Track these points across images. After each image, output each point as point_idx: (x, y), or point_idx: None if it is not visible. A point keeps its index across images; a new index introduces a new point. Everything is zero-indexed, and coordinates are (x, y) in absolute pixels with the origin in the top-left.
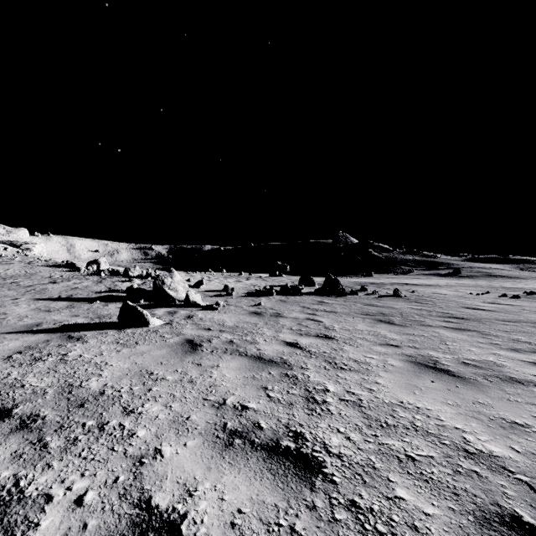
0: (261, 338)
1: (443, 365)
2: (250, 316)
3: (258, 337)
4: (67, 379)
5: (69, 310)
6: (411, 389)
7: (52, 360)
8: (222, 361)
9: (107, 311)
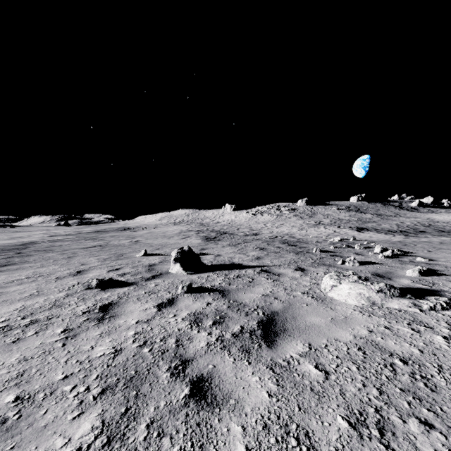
0: None
1: None
2: None
3: None
4: None
5: None
6: None
7: None
8: None
9: None
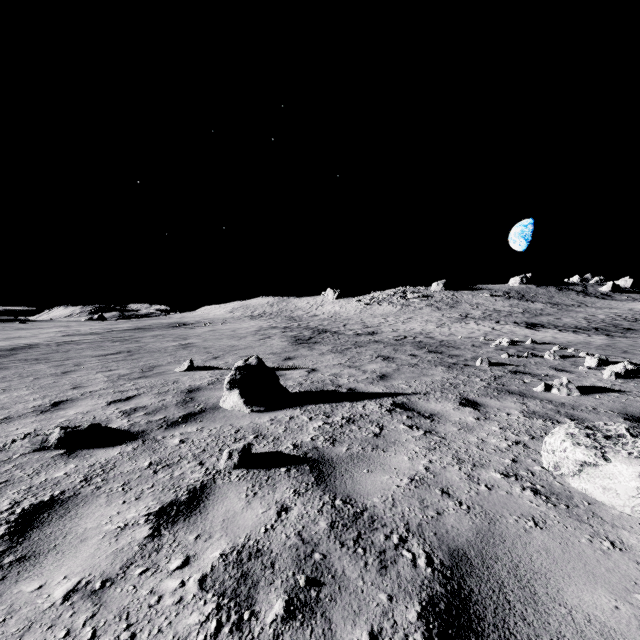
0: None
1: None
2: None
3: None
4: None
5: None
6: None
7: None
8: None
9: None
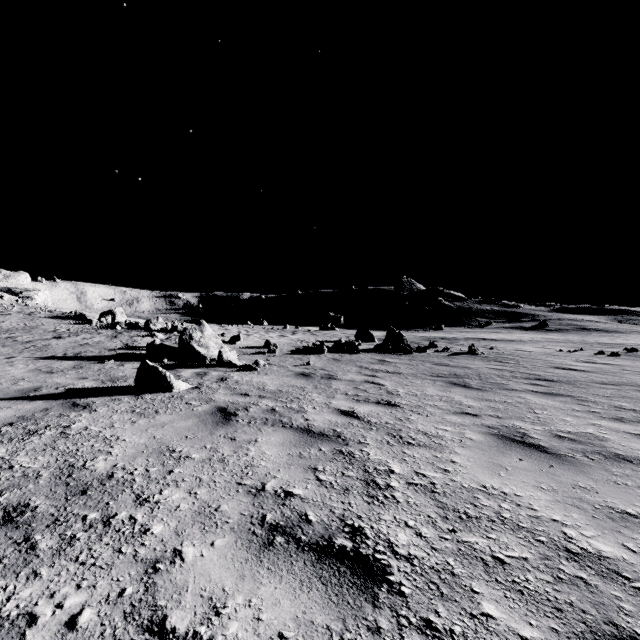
0: (310, 406)
1: (533, 439)
2: (297, 378)
3: (306, 405)
4: (67, 459)
5: (76, 371)
6: (495, 469)
7: (50, 434)
8: (261, 434)
9: (122, 373)
